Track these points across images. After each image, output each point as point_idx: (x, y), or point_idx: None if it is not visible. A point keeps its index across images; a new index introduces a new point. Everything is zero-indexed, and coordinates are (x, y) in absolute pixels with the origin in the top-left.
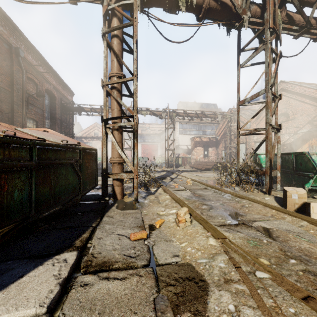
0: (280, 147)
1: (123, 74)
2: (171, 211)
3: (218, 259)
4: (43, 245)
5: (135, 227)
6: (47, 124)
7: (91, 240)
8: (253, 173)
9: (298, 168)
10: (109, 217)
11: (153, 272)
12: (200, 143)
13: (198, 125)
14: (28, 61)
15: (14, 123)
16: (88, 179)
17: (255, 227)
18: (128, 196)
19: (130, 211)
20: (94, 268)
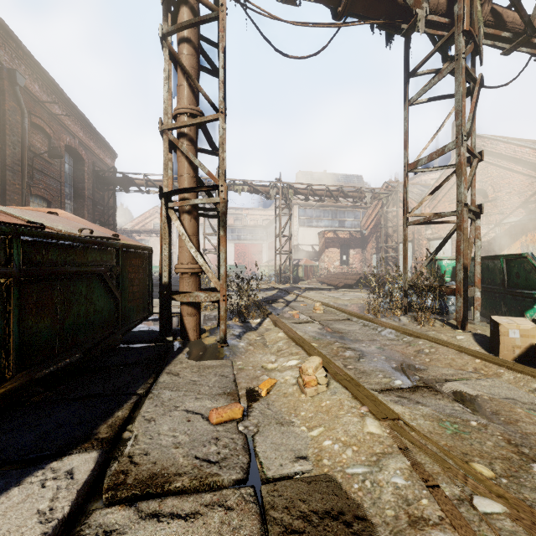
0: (480, 245)
1: (200, 111)
2: (288, 362)
3: (390, 467)
4: (32, 436)
5: (220, 394)
6: (68, 207)
7: (132, 425)
8: (433, 292)
9: (513, 282)
10: (171, 374)
11: (256, 498)
12: (335, 242)
13: (331, 210)
14: (34, 95)
15: (6, 203)
16: (134, 303)
17: (449, 392)
18: (208, 334)
19: (211, 363)
20: (131, 490)
